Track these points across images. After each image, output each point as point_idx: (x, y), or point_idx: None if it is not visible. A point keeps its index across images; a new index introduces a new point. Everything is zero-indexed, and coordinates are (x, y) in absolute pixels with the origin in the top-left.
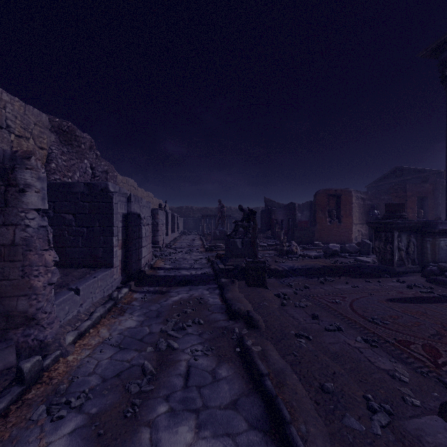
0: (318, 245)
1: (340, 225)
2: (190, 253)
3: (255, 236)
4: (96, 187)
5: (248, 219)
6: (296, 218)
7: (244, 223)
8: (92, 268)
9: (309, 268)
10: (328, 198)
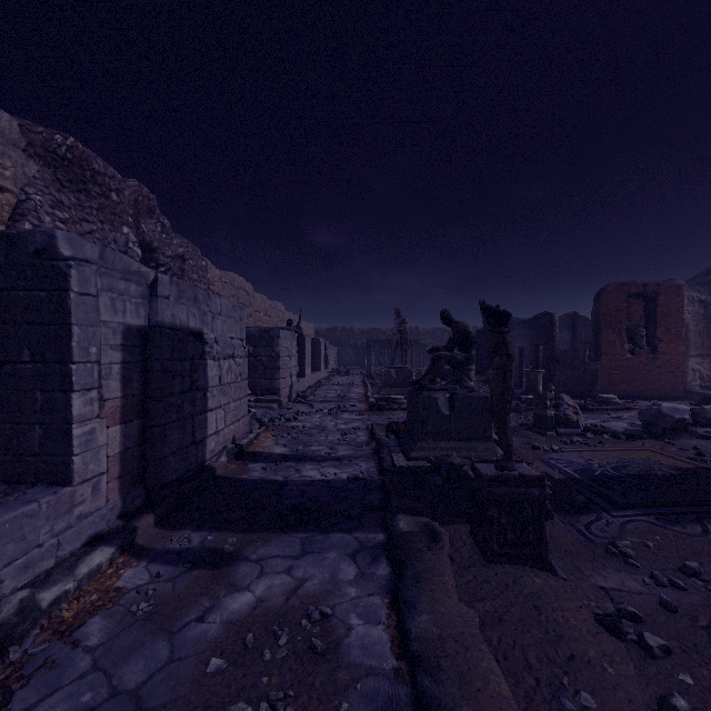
0: (611, 401)
1: (655, 359)
2: (337, 414)
3: (509, 394)
4: (21, 245)
5: (464, 344)
6: (555, 345)
7: (456, 354)
8: (14, 484)
9: (642, 477)
10: (627, 302)
